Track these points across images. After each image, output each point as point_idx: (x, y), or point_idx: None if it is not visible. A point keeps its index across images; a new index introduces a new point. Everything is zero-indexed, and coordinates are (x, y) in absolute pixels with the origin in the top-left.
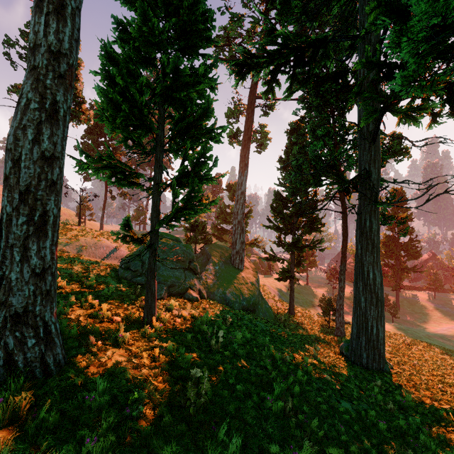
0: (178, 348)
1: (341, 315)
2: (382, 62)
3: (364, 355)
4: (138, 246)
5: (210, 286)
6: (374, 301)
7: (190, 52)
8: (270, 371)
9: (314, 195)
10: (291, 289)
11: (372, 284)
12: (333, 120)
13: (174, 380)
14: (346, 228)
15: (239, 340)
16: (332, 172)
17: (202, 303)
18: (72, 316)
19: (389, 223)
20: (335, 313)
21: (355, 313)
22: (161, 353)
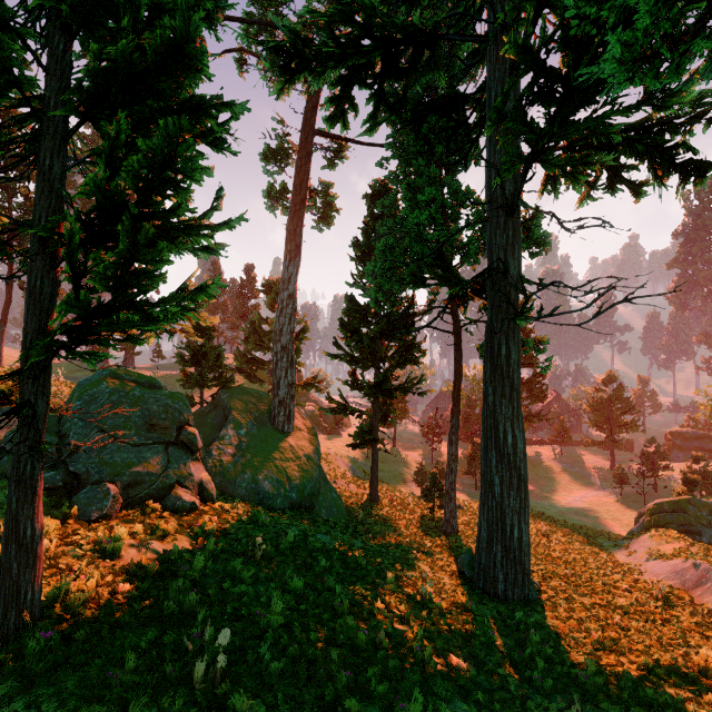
0: None
1: (452, 499)
2: (541, 61)
3: (500, 576)
4: None
5: (227, 470)
6: (514, 482)
7: None
8: None
9: (410, 304)
10: (373, 461)
11: (511, 453)
12: (441, 182)
13: None
14: (460, 358)
15: (277, 620)
16: (440, 266)
17: (205, 513)
18: None
19: (523, 351)
20: (443, 496)
21: (484, 505)
22: None
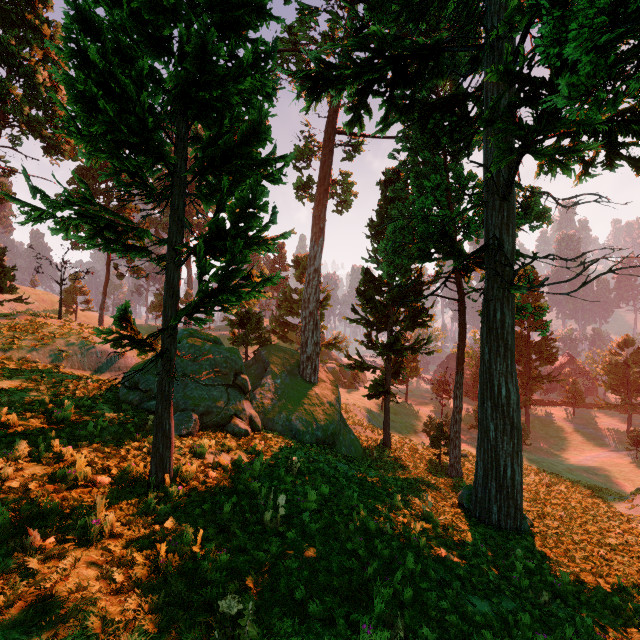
0: (206, 535)
1: (457, 446)
2: (525, 75)
3: (494, 508)
4: (141, 354)
5: (268, 410)
6: (508, 428)
7: (231, 32)
8: (364, 560)
9: (419, 275)
10: (386, 410)
11: (504, 404)
12: (446, 167)
13: (191, 612)
14: (464, 322)
15: (312, 504)
16: (445, 242)
17: (255, 438)
18: (13, 481)
19: (523, 316)
20: (448, 444)
21: (480, 447)
22: (172, 551)
